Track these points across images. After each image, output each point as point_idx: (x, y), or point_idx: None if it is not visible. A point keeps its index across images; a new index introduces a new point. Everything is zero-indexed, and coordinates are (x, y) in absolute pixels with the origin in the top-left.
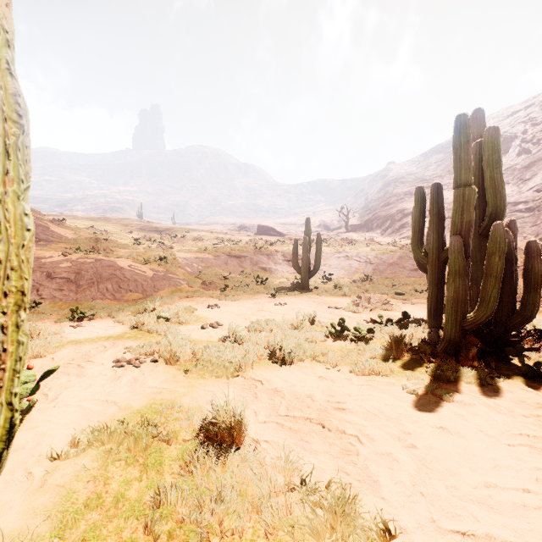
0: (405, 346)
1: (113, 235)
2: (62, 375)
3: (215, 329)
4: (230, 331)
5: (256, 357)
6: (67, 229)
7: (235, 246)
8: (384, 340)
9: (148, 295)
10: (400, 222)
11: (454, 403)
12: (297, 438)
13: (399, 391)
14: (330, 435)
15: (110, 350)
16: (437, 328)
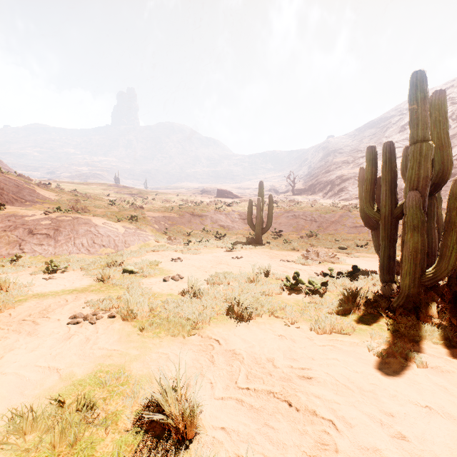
0: (360, 301)
1: (91, 197)
2: (12, 334)
3: (176, 281)
4: (189, 285)
5: (213, 313)
6: (51, 192)
7: (197, 206)
8: (337, 293)
9: (119, 249)
10: (339, 186)
11: (428, 369)
12: (260, 421)
13: (365, 353)
14: (299, 417)
15: (70, 304)
16: (390, 282)
